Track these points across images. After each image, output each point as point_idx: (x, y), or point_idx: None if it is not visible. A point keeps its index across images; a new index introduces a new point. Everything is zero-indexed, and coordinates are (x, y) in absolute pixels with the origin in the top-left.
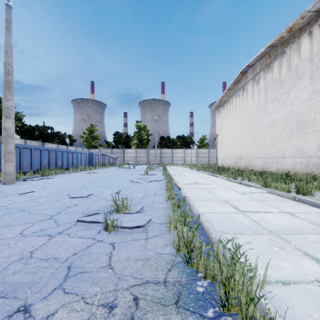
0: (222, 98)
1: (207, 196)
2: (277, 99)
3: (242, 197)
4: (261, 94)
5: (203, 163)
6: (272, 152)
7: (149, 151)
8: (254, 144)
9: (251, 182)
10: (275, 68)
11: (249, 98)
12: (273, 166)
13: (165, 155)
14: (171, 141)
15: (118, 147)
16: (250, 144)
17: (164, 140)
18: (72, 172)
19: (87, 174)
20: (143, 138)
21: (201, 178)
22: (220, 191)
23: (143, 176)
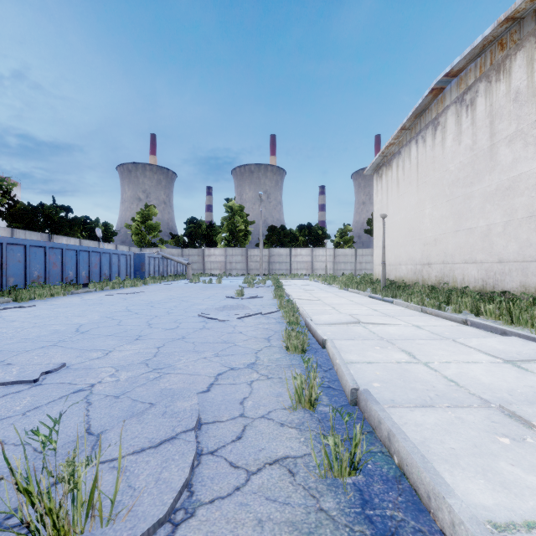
0: (387, 149)
1: (418, 378)
2: (524, 135)
3: (535, 383)
4: (480, 130)
5: (346, 273)
6: (510, 249)
7: (249, 252)
8: (461, 234)
9: (483, 319)
10: (518, 68)
11: (450, 142)
12: (512, 279)
13: (277, 259)
14: (288, 235)
15: (194, 245)
16: (451, 235)
17: (275, 233)
18: (93, 292)
19: (120, 295)
20: (238, 228)
21: (360, 307)
22: (437, 350)
23: (232, 301)
